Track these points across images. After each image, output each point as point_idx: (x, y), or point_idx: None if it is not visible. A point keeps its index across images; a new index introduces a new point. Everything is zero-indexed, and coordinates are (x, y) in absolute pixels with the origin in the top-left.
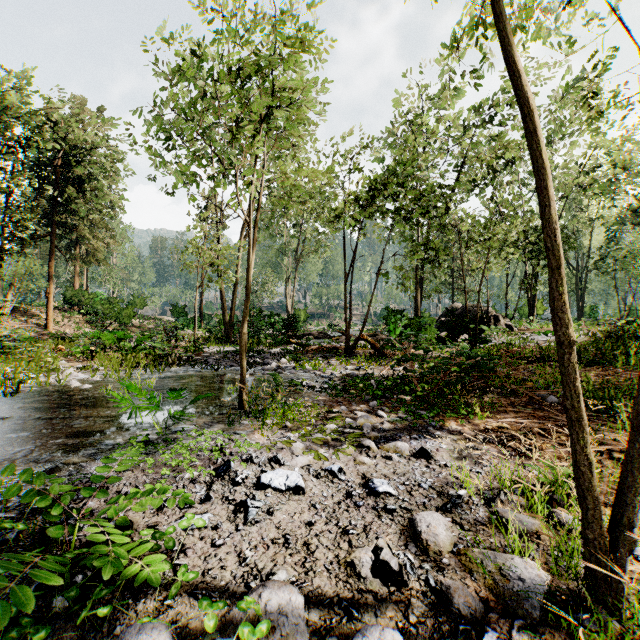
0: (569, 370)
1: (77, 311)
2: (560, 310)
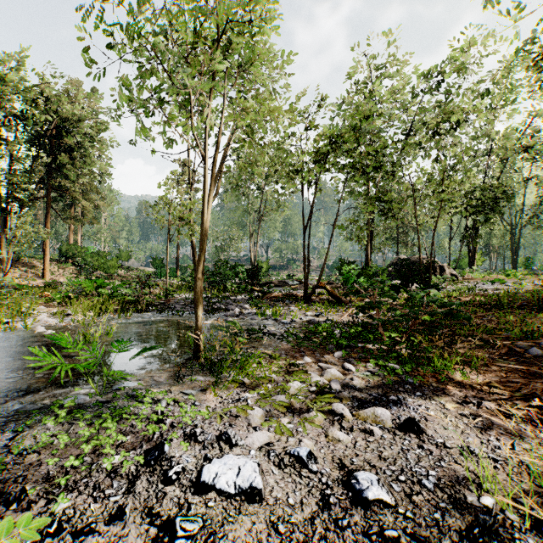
0: None
1: (71, 263)
2: None
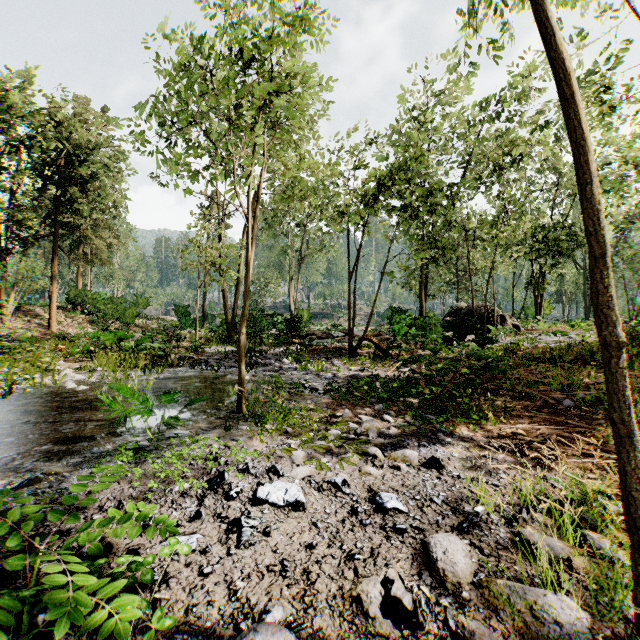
0: (616, 377)
1: (80, 311)
2: (605, 306)
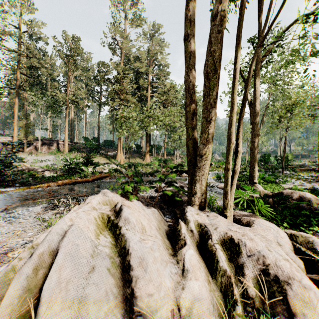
0: None
1: None
2: None
